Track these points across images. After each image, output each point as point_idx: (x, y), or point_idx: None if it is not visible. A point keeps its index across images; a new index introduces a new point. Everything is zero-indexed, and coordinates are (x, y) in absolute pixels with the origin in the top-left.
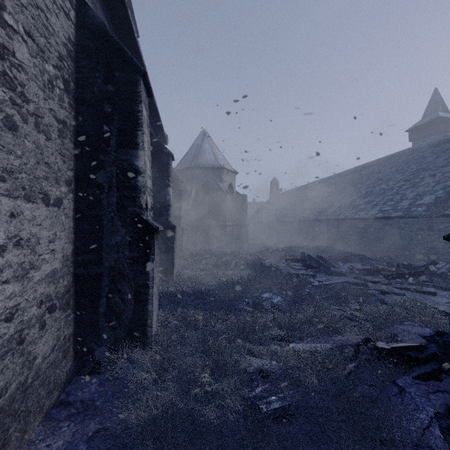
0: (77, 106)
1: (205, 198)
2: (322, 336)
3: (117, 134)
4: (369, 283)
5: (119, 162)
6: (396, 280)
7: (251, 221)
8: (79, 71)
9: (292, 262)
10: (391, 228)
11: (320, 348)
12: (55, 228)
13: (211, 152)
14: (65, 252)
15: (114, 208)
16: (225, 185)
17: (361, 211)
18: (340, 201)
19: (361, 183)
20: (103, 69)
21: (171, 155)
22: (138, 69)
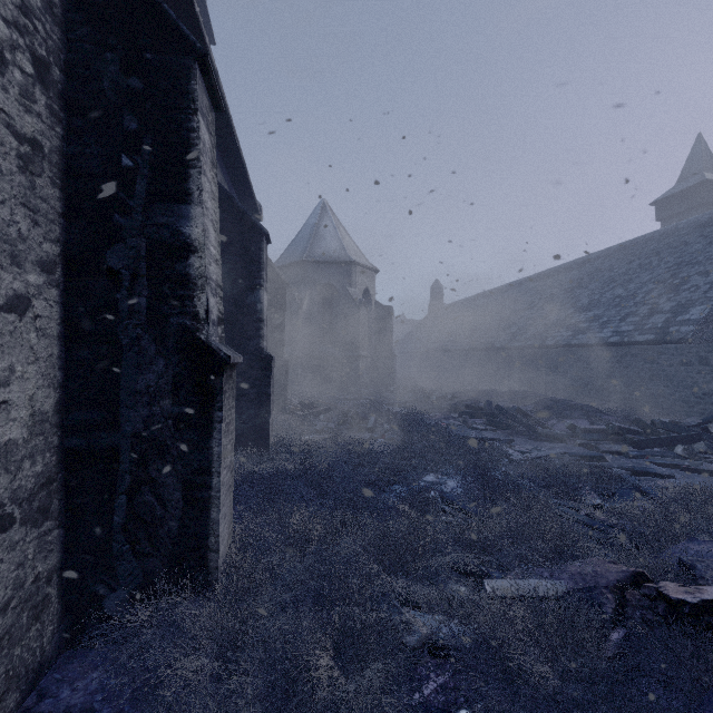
0: (69, 117)
1: (325, 312)
2: (544, 563)
3: (148, 174)
4: (608, 456)
5: (154, 228)
6: (651, 449)
7: (399, 351)
8: (72, 48)
9: (471, 418)
10: (634, 360)
11: (544, 590)
12: (12, 356)
13: (336, 237)
14: (39, 406)
15: (142, 319)
16: (357, 290)
17: (582, 333)
18: (546, 317)
19: (581, 287)
20: (121, 46)
21: (266, 234)
22: (190, 46)
